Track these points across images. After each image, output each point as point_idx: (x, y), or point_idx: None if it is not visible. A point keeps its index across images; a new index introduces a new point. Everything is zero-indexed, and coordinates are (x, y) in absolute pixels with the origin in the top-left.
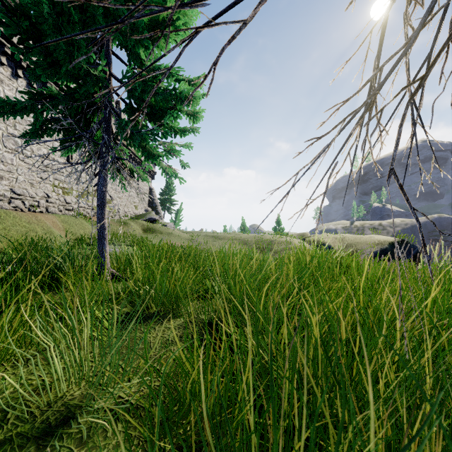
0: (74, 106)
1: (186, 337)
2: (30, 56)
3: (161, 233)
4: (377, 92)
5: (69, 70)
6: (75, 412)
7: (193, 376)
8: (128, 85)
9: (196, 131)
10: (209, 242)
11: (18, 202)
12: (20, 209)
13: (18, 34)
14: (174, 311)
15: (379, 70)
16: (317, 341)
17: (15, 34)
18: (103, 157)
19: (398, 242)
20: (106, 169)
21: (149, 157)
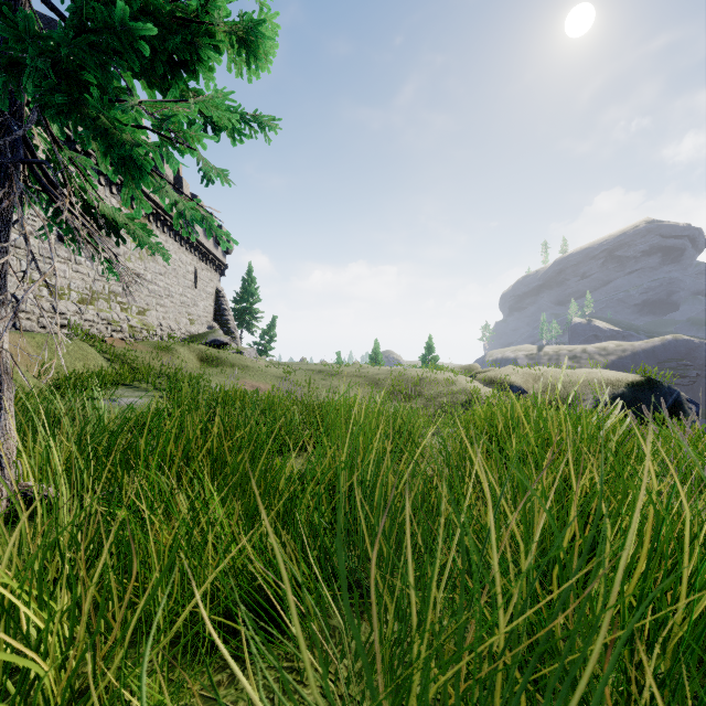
0: None
1: None
2: None
3: (232, 366)
4: None
5: None
6: None
7: None
8: None
9: (269, 122)
10: (314, 382)
11: None
12: None
13: None
14: None
15: None
16: None
17: None
18: None
19: (643, 382)
20: (1, 199)
21: (125, 164)
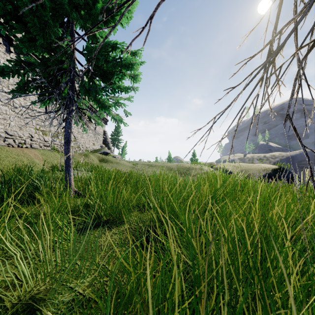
0: (47, 70)
1: (128, 240)
2: (13, 32)
3: (111, 162)
4: (278, 52)
5: (43, 44)
6: (40, 305)
7: (133, 277)
8: (86, 56)
9: (136, 89)
10: (145, 169)
11: (10, 140)
12: (12, 145)
13: (5, 16)
14: (120, 220)
15: (280, 35)
16: (230, 247)
17: (2, 16)
18: (69, 108)
19: (278, 169)
20: (71, 116)
21: (102, 107)
